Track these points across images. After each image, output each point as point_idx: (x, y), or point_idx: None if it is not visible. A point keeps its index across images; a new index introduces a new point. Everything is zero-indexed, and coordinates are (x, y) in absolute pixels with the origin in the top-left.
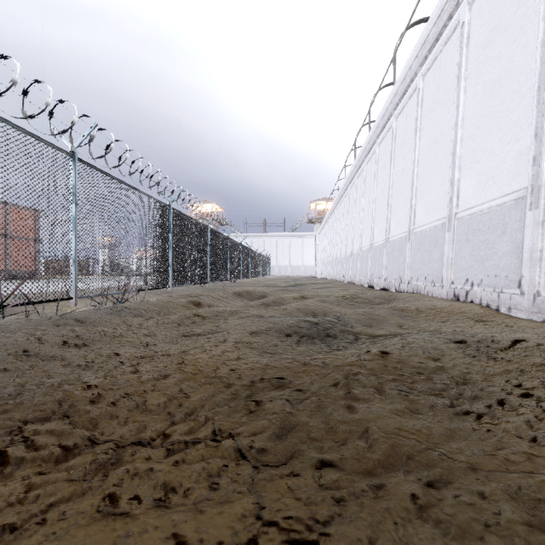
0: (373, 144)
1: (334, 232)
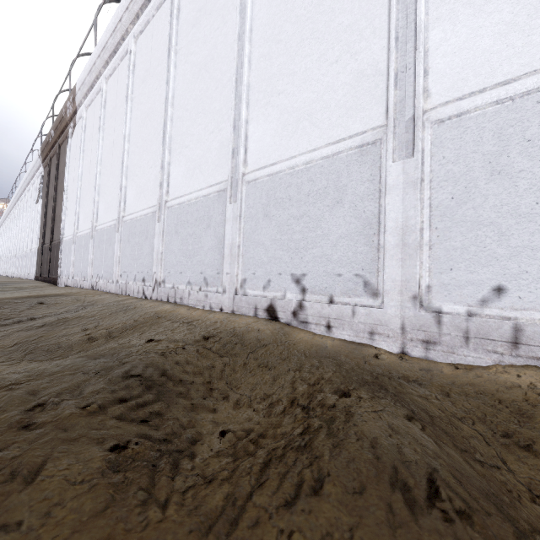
0: (16, 203)
1: (4, 239)
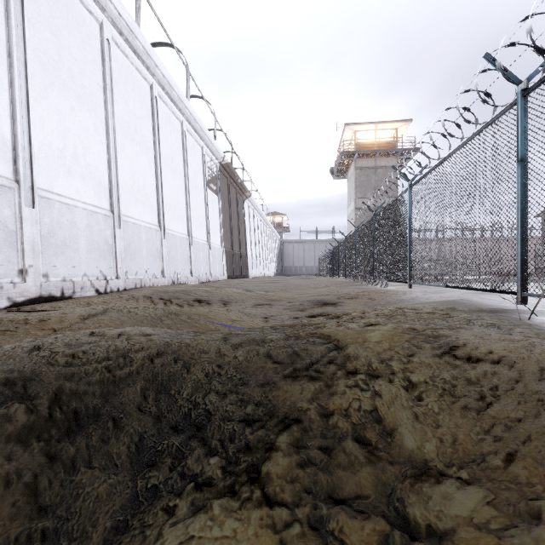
0: None
1: None
